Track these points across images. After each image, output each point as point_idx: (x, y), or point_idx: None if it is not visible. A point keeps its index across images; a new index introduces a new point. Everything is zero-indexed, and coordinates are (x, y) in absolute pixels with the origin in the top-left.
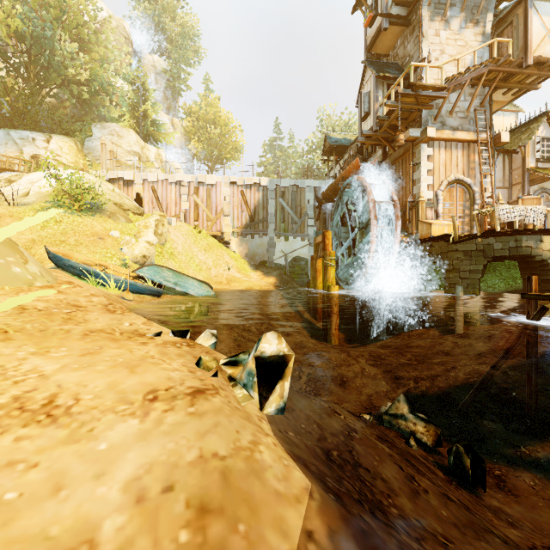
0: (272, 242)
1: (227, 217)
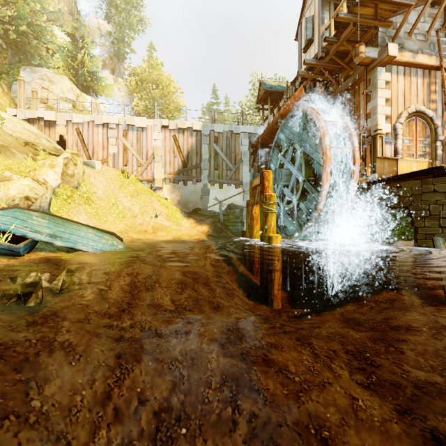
0: (206, 189)
1: (158, 163)
